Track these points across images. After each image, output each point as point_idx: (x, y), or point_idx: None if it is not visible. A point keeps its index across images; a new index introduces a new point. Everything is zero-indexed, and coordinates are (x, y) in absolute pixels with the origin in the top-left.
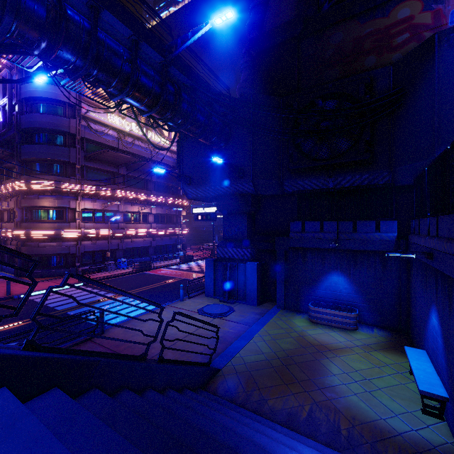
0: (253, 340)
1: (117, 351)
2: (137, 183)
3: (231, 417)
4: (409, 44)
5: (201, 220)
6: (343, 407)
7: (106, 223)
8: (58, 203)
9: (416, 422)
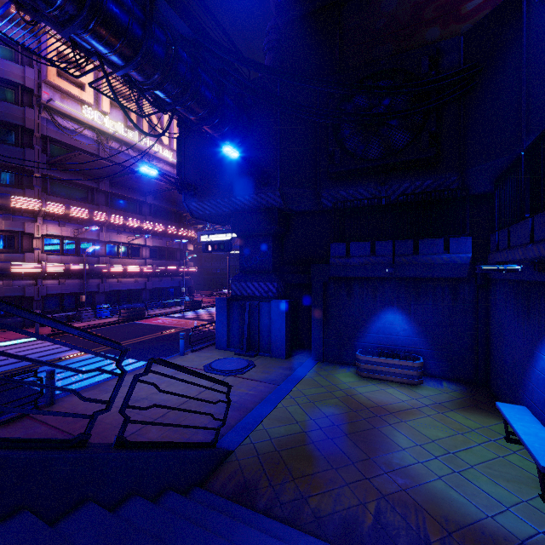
0: (282, 403)
1: (69, 431)
2: (127, 205)
3: (248, 541)
4: (482, 12)
5: (212, 250)
6: (427, 501)
7: (80, 255)
8: (6, 225)
9: (540, 518)
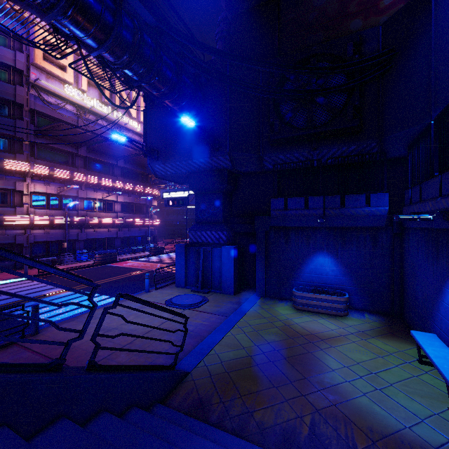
0: (231, 332)
1: (50, 356)
2: (102, 167)
3: None
4: (397, 6)
5: (172, 205)
6: (354, 414)
7: (62, 209)
8: None
9: None
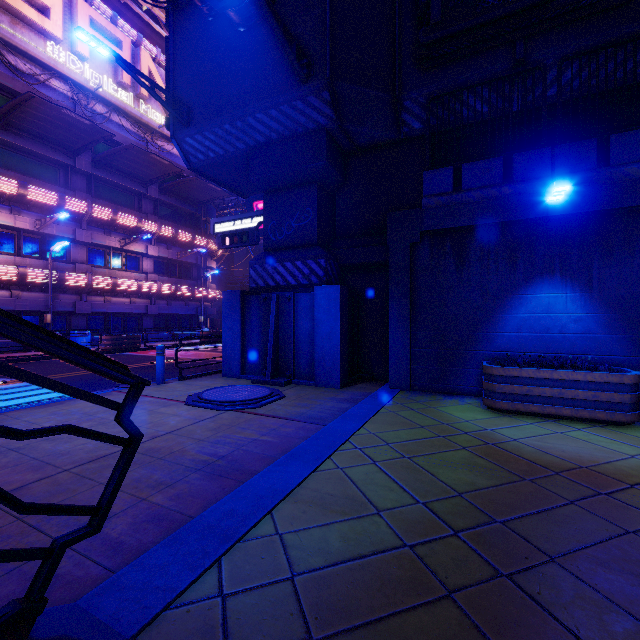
0: (334, 460)
1: None
2: (120, 197)
3: None
4: None
5: (231, 245)
6: None
7: (46, 259)
8: None
9: None
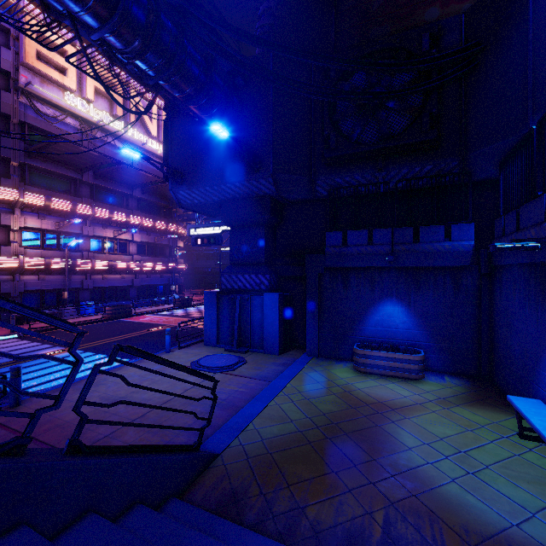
0: (275, 401)
1: (32, 435)
2: (113, 198)
3: None
4: None
5: (202, 244)
6: (442, 508)
7: (62, 250)
8: None
9: None
